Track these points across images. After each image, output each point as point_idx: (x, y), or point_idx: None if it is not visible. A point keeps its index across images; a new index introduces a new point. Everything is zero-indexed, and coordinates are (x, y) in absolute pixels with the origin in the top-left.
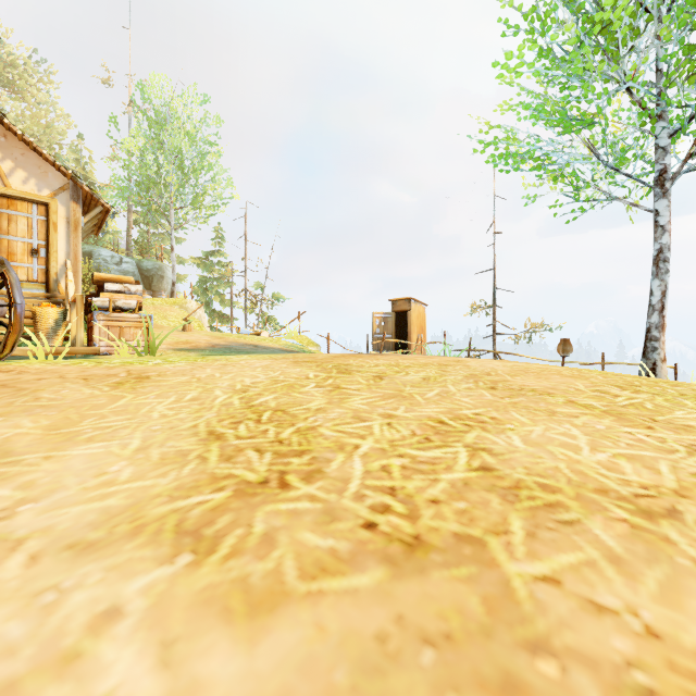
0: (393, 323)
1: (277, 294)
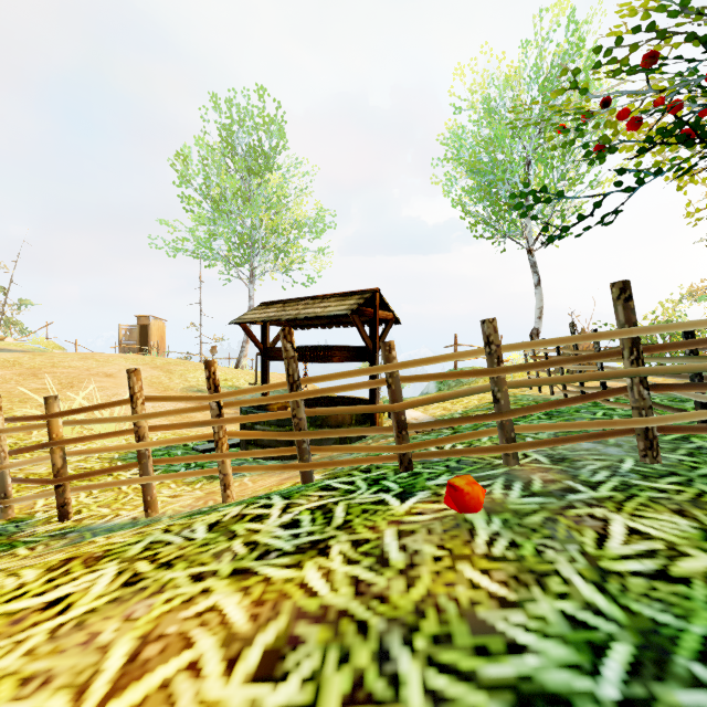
0: (138, 333)
1: (26, 300)
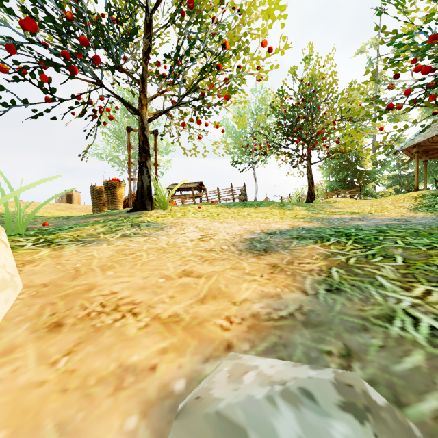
0: (65, 199)
1: None
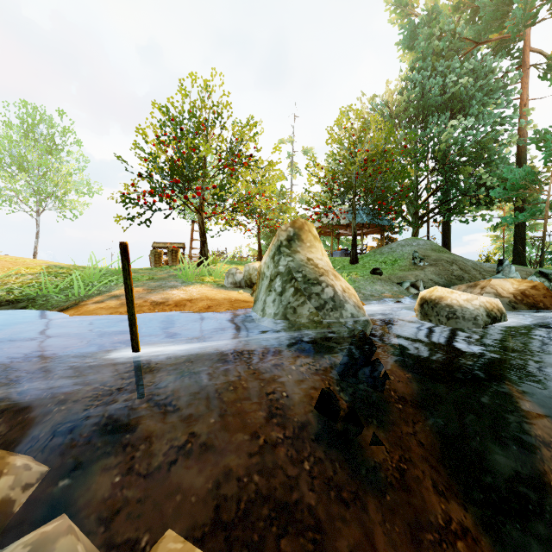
0: None
1: None
